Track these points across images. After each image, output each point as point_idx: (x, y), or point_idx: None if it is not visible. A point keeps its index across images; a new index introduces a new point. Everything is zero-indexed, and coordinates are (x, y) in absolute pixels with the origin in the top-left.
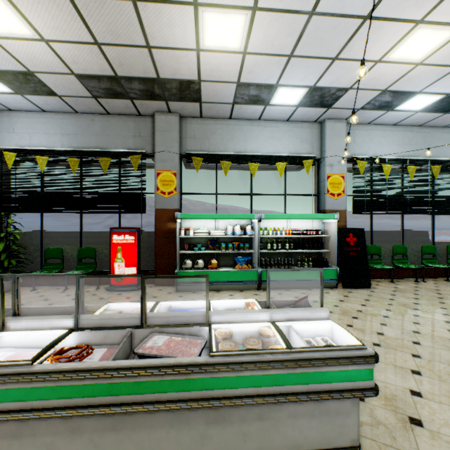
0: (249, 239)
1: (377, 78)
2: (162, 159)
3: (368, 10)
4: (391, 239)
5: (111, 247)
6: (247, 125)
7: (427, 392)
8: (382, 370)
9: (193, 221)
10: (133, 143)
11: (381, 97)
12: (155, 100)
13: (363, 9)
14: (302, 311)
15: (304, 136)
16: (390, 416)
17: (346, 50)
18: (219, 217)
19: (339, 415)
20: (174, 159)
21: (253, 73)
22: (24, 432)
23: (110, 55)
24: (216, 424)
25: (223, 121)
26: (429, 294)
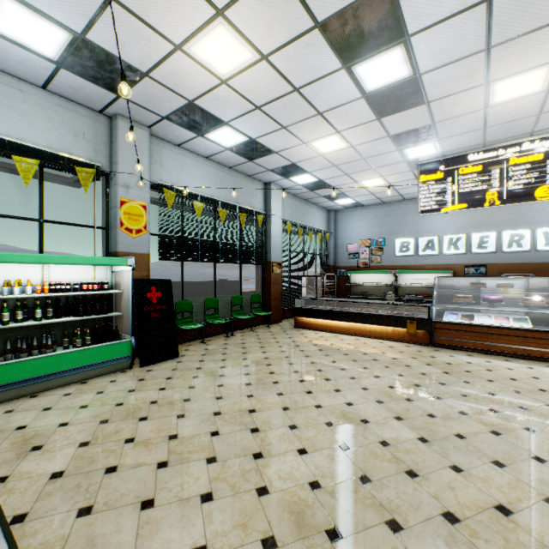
0: None
1: (181, 76)
2: None
3: None
4: (210, 290)
5: None
6: None
7: (216, 536)
8: (158, 526)
9: None
10: None
11: (189, 111)
12: None
13: None
14: None
15: (80, 127)
16: None
17: None
18: None
19: None
20: None
21: None
22: None
23: None
24: None
25: None
26: (236, 351)
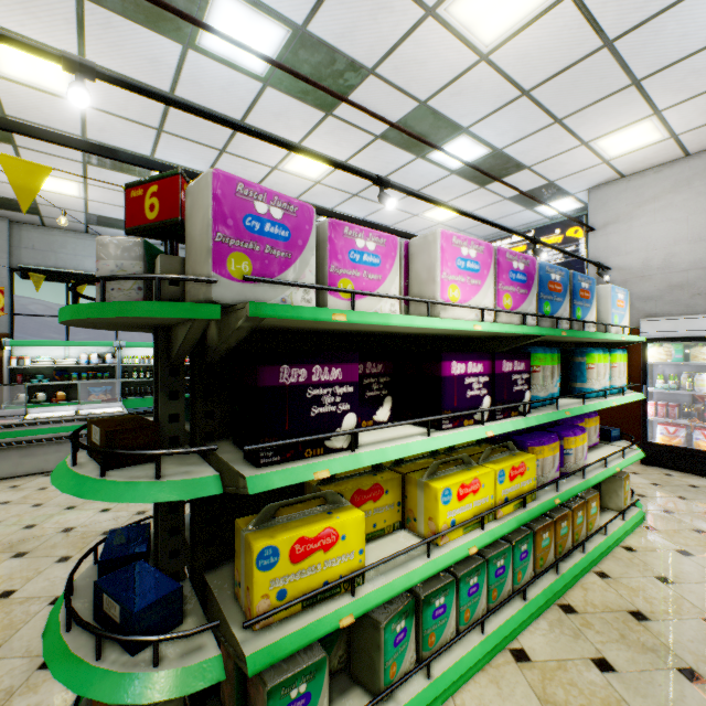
0: (113, 368)
1: None
2: None
3: None
4: None
5: None
6: None
7: None
8: None
9: (31, 348)
10: None
11: None
12: None
13: None
14: (103, 404)
15: None
16: None
17: None
18: (67, 345)
19: None
20: None
21: (102, 211)
22: None
23: None
24: (28, 457)
25: (77, 235)
26: None
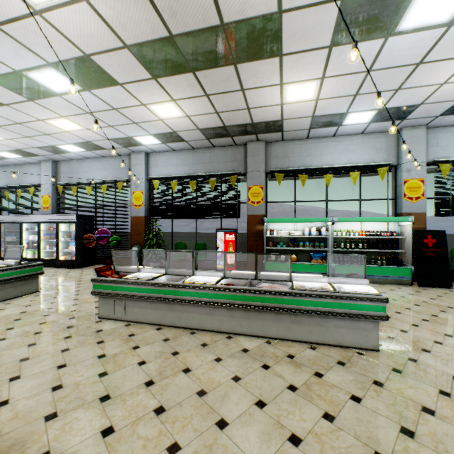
0: (324, 239)
1: (448, 93)
2: (252, 177)
3: (418, 60)
4: None
5: (217, 242)
6: (322, 142)
7: (448, 343)
8: (419, 331)
9: (275, 224)
10: (230, 166)
11: None
12: (248, 135)
13: (413, 60)
14: (349, 279)
15: (379, 145)
16: (408, 346)
17: (407, 83)
18: (297, 221)
19: (365, 330)
20: (261, 177)
21: (325, 109)
22: (212, 313)
23: (223, 117)
24: (295, 324)
25: (301, 142)
26: None
